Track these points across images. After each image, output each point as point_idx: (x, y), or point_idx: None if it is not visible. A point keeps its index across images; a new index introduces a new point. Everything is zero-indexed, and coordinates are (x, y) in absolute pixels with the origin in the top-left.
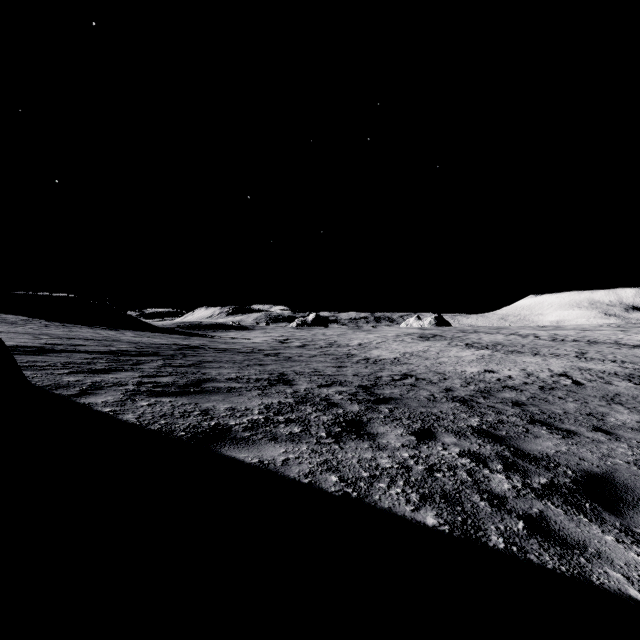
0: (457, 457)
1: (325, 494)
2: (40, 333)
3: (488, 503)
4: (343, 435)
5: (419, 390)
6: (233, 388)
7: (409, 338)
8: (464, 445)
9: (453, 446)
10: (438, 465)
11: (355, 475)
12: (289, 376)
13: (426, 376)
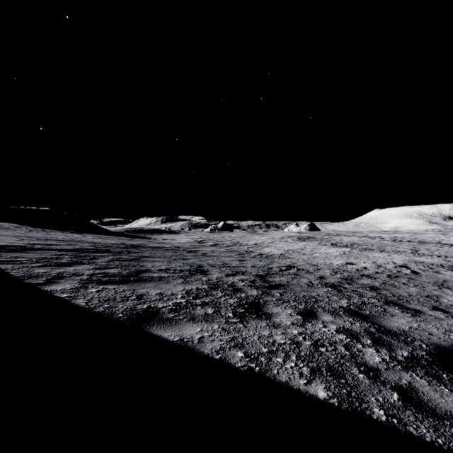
0: (335, 333)
1: (233, 369)
2: (25, 236)
3: (365, 375)
4: (246, 315)
5: (300, 278)
6: (163, 277)
7: (290, 239)
8: (339, 323)
9: (331, 324)
10: (321, 340)
11: (257, 351)
12: (205, 267)
13: (304, 267)
